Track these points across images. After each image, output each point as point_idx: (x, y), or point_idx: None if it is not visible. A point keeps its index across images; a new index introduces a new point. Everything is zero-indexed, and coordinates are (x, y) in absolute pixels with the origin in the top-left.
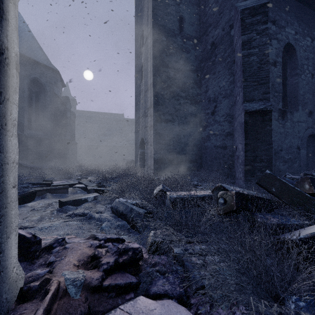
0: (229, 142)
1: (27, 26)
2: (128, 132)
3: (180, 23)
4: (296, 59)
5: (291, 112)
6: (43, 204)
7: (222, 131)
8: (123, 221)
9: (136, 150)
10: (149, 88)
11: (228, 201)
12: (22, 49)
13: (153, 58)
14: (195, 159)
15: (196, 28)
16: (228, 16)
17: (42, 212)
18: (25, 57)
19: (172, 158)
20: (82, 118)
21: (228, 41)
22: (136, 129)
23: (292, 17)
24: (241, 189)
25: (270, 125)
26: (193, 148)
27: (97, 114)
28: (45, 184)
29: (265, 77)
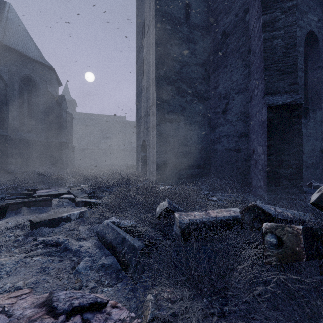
0: (244, 144)
1: (19, 19)
2: (130, 135)
3: (186, 11)
4: (318, 50)
5: (313, 111)
6: (12, 223)
7: (235, 131)
8: (110, 257)
9: (137, 153)
10: (151, 84)
11: (286, 242)
12: (12, 43)
13: (156, 49)
14: (203, 163)
15: (204, 16)
16: (242, 0)
17: (3, 238)
18: (16, 52)
19: (177, 163)
20: (82, 120)
21: (242, 28)
22: (137, 130)
23: (315, 2)
24: (282, 209)
25: (300, 123)
26: (201, 151)
27: (97, 116)
28: (25, 195)
29: (292, 64)
